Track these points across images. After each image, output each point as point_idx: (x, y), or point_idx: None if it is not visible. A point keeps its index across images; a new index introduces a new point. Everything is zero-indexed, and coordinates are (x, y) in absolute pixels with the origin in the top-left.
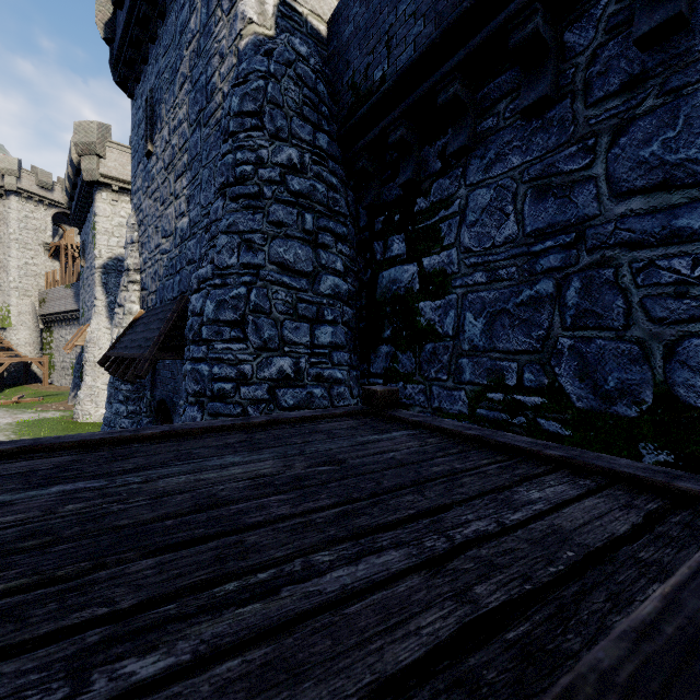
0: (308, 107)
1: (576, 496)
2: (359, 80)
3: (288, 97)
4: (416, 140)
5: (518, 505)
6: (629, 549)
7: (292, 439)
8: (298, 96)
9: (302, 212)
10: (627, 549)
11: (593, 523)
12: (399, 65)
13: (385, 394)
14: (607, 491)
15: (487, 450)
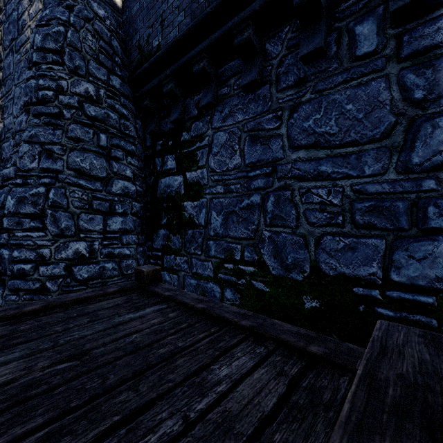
0: (104, 55)
1: (252, 366)
2: (143, 44)
3: (85, 44)
4: (181, 93)
5: (208, 389)
6: (270, 431)
7: (55, 326)
8: (94, 45)
9: (97, 132)
10: (268, 432)
11: (253, 401)
12: (169, 39)
13: (150, 272)
14: (271, 358)
15: (207, 321)
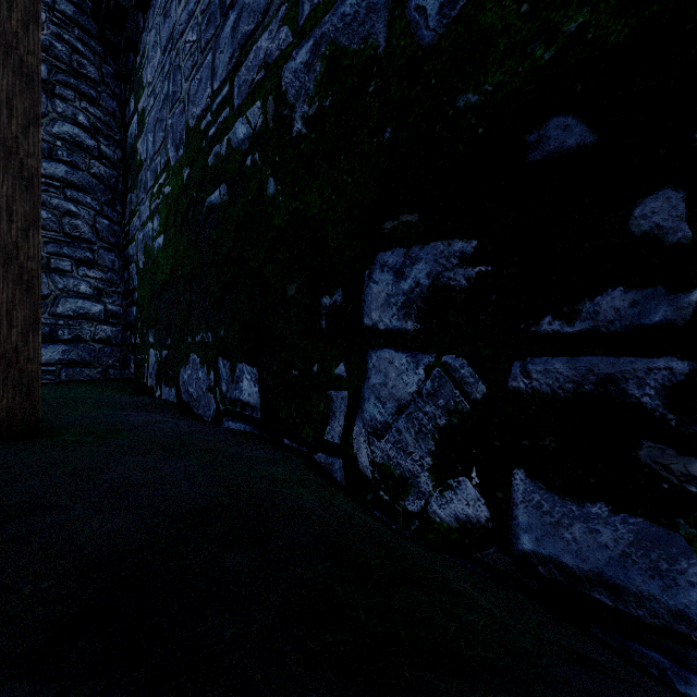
0: None
1: None
2: None
3: None
4: (132, 6)
5: None
6: None
7: None
8: None
9: None
10: None
11: None
12: None
13: None
14: None
15: None
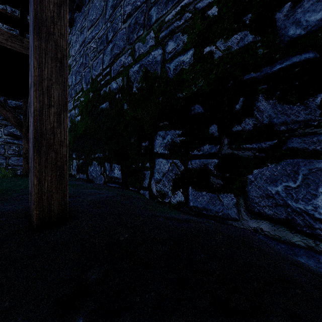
0: None
1: None
2: None
3: None
4: None
5: None
6: None
7: None
8: None
9: None
10: None
11: None
12: None
13: None
14: None
15: None
